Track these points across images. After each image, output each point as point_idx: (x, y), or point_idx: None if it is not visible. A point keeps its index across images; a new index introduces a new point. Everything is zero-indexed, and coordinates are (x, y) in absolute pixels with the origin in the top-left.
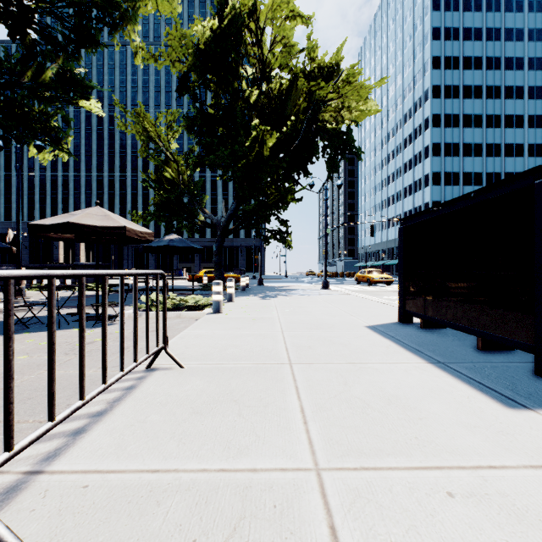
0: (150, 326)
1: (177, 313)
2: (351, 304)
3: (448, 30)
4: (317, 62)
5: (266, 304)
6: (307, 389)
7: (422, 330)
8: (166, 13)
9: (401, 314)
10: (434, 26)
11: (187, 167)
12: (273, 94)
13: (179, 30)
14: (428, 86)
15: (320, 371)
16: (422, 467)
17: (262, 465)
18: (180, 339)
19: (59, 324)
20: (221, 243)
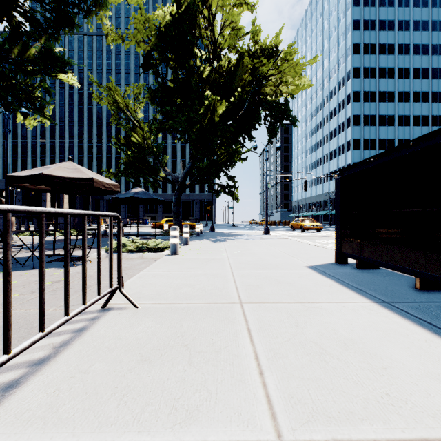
0: (114, 266)
1: (139, 255)
2: (290, 247)
3: (366, 22)
4: (259, 44)
5: (217, 247)
6: (260, 331)
7: (358, 270)
8: (133, 3)
9: (338, 255)
10: (354, 19)
11: (151, 132)
12: (223, 70)
13: (144, 15)
14: (349, 68)
15: (270, 311)
16: (407, 440)
17: (214, 436)
18: (139, 278)
19: (33, 264)
20: (179, 196)
